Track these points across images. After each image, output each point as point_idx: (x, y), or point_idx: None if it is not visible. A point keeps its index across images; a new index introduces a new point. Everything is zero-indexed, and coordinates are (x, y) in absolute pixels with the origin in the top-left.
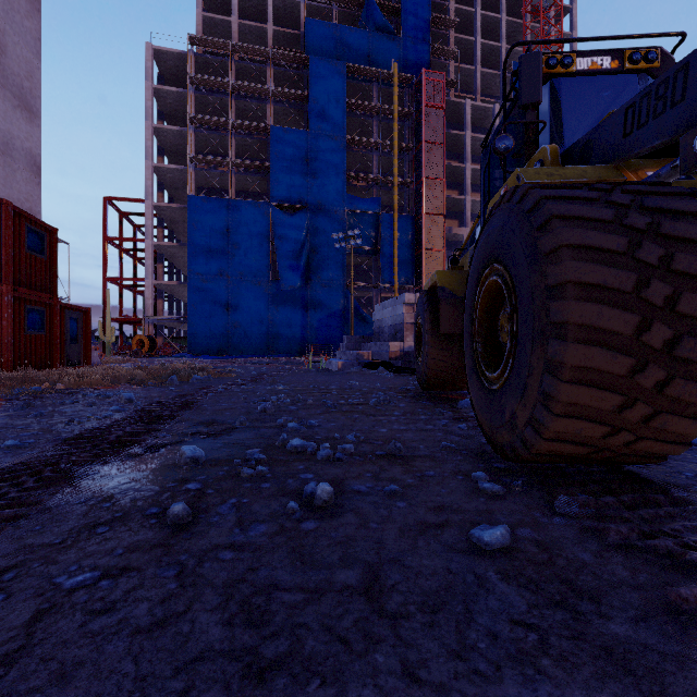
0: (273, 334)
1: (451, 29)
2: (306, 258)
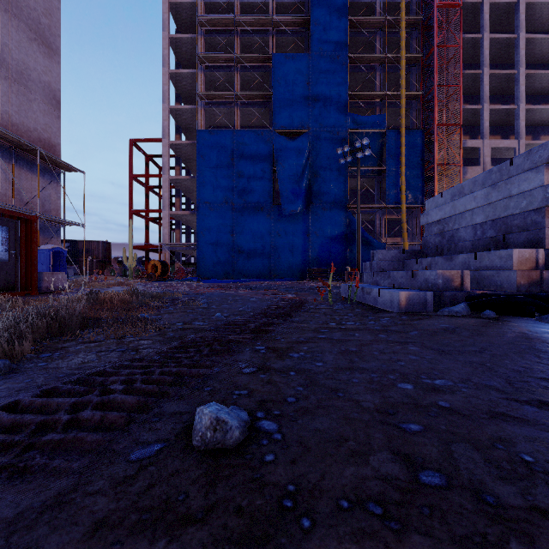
0: (275, 259)
1: None
2: (307, 182)
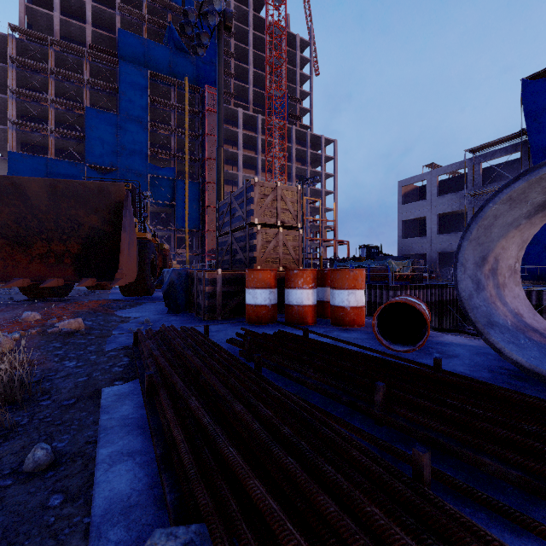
0: None
1: (232, 58)
2: None
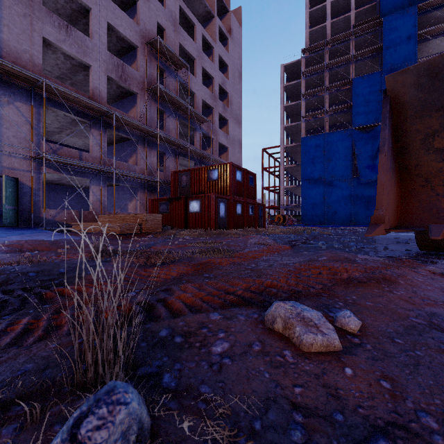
0: (354, 212)
1: None
2: None
